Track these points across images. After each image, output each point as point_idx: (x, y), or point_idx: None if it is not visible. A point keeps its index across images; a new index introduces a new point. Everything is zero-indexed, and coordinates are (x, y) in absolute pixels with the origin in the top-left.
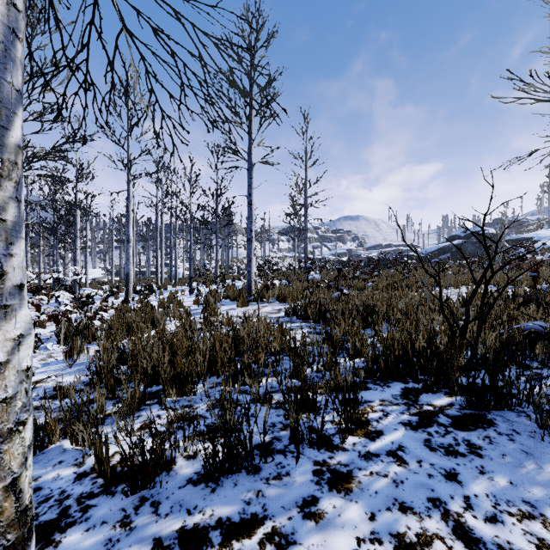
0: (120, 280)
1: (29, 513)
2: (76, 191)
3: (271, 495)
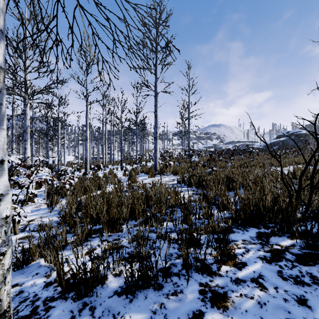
0: (83, 162)
1: (7, 314)
2: (58, 111)
3: (170, 307)
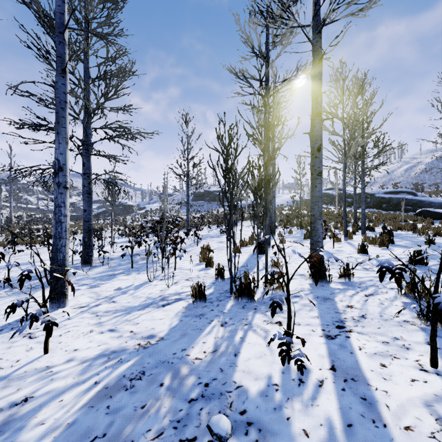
0: None
1: None
2: None
3: None
